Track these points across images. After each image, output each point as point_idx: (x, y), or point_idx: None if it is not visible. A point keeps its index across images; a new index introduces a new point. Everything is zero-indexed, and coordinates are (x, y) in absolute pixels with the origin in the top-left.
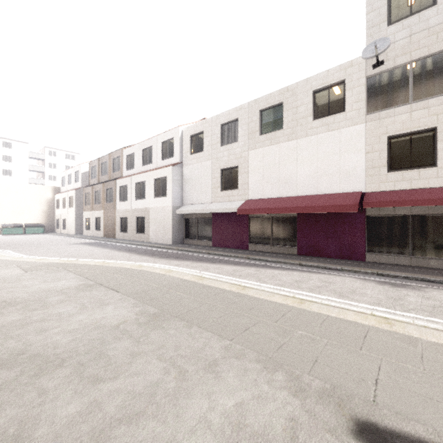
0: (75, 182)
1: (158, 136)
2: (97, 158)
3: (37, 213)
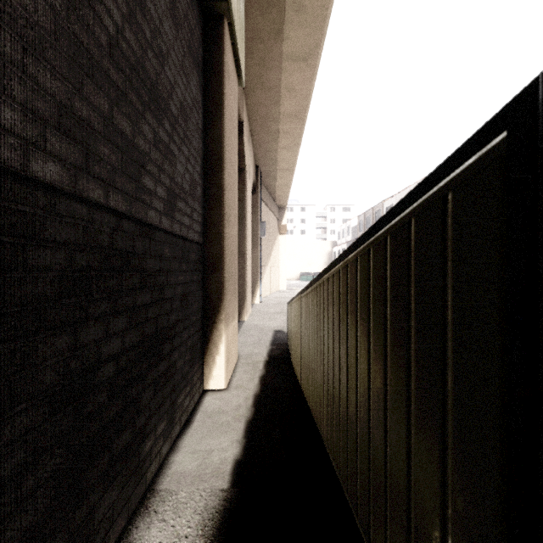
0: (346, 236)
1: (412, 185)
2: (363, 213)
3: (321, 264)
